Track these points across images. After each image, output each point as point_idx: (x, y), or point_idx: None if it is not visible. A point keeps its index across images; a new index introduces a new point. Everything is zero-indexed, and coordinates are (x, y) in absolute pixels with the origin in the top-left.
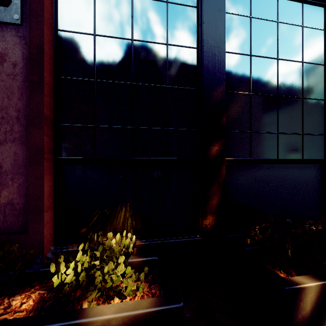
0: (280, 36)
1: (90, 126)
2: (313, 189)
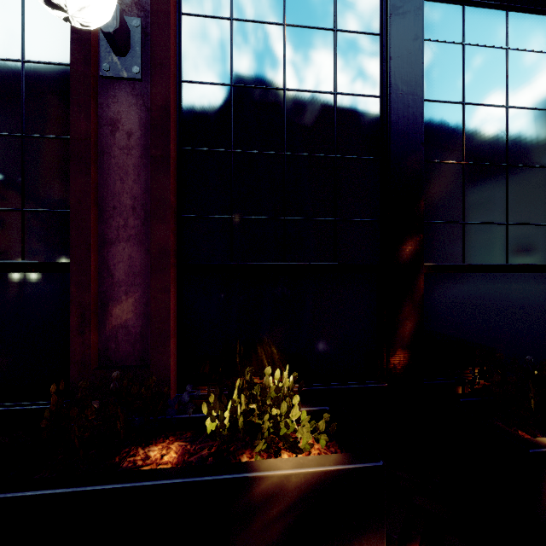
0: (511, 71)
1: (226, 217)
2: None
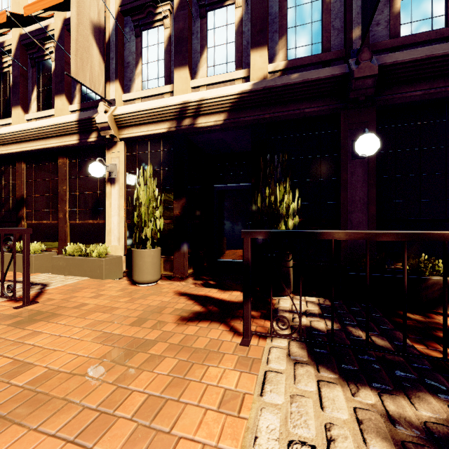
0: None
1: (393, 201)
2: None
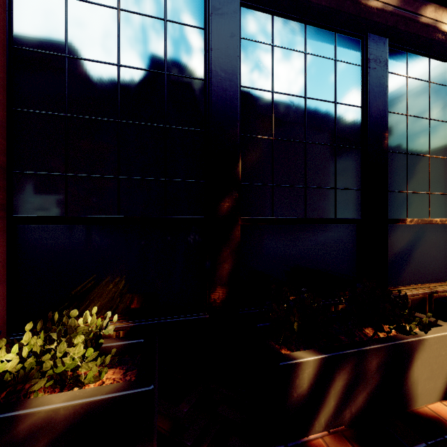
0: (309, 71)
1: (60, 174)
2: (349, 254)
